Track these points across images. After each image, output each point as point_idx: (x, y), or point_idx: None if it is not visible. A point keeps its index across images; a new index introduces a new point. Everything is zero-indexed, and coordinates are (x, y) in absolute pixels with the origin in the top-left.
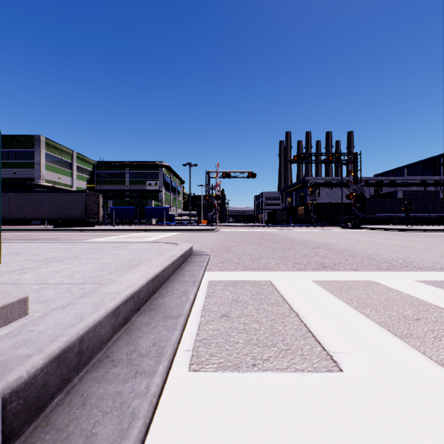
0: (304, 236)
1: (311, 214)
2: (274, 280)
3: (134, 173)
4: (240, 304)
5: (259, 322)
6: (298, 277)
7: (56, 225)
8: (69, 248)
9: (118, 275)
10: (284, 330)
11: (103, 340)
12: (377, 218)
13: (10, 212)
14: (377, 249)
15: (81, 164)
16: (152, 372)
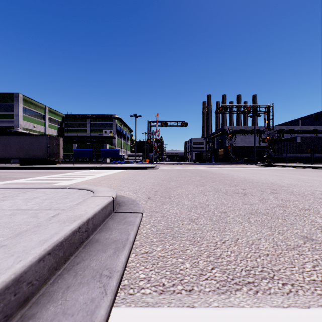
0: (238, 174)
1: (230, 155)
2: None
3: (93, 123)
4: None
5: None
6: None
7: (23, 163)
8: None
9: None
10: None
11: None
12: (283, 158)
13: None
14: None
15: (52, 116)
16: None
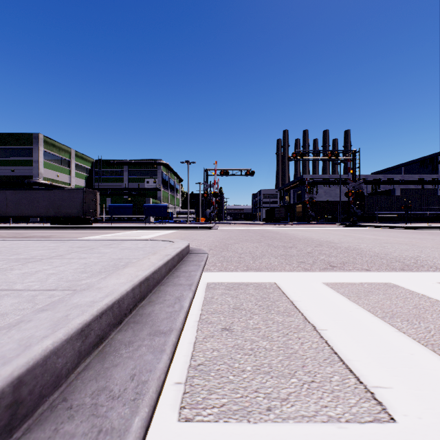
0: (304, 234)
1: (309, 212)
2: (280, 282)
3: (132, 171)
4: (244, 312)
5: (268, 339)
6: (306, 279)
7: (53, 223)
8: (57, 246)
9: (98, 279)
10: (302, 350)
11: (60, 373)
12: (375, 216)
13: (7, 210)
14: (383, 247)
15: (79, 162)
16: (124, 430)
